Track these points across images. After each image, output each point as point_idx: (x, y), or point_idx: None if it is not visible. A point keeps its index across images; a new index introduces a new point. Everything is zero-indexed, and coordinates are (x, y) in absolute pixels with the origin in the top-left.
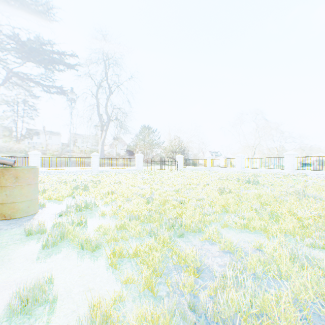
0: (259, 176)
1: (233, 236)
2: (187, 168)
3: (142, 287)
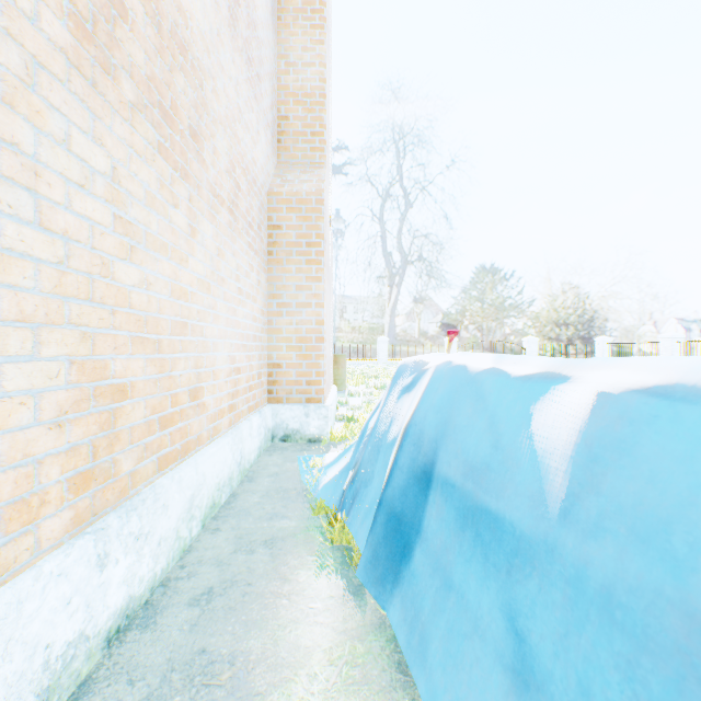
0: None
1: None
2: None
3: None
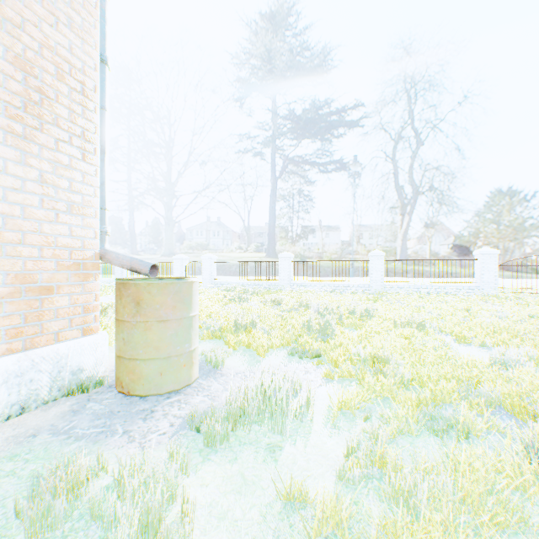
0: None
1: None
2: None
3: None
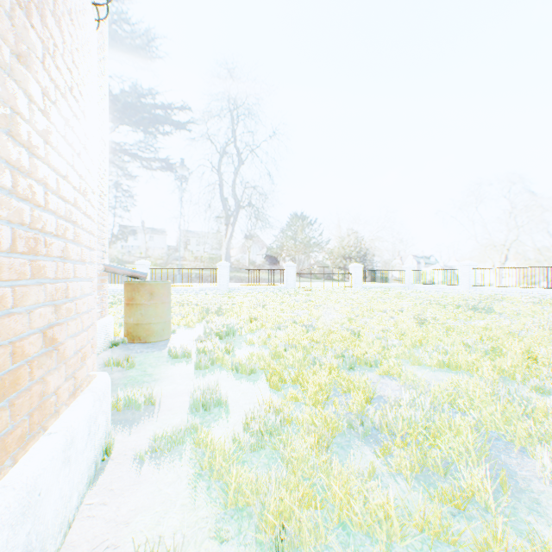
0: (501, 301)
1: (423, 374)
2: (369, 286)
3: (308, 404)
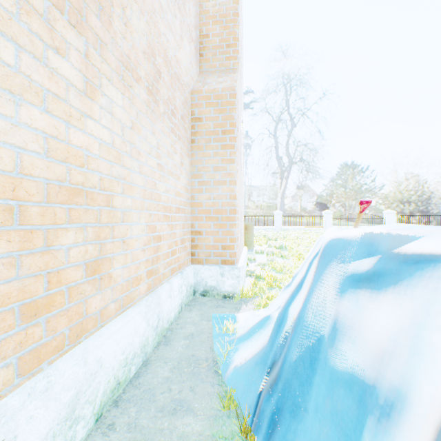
0: None
1: None
2: None
3: None
